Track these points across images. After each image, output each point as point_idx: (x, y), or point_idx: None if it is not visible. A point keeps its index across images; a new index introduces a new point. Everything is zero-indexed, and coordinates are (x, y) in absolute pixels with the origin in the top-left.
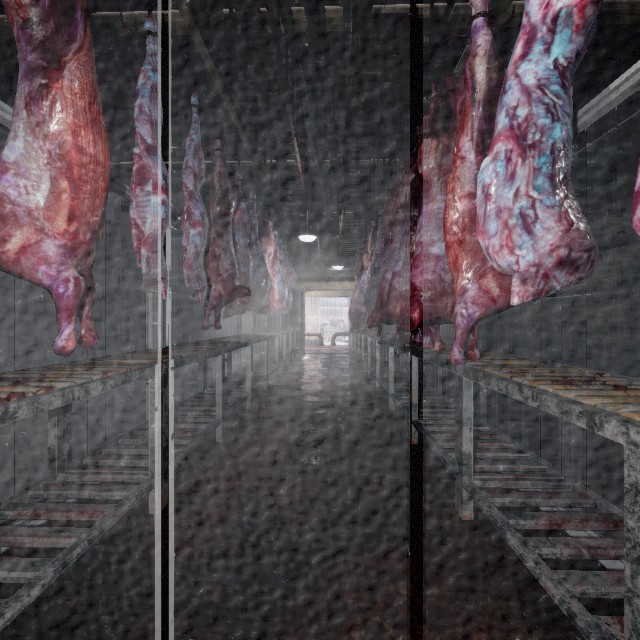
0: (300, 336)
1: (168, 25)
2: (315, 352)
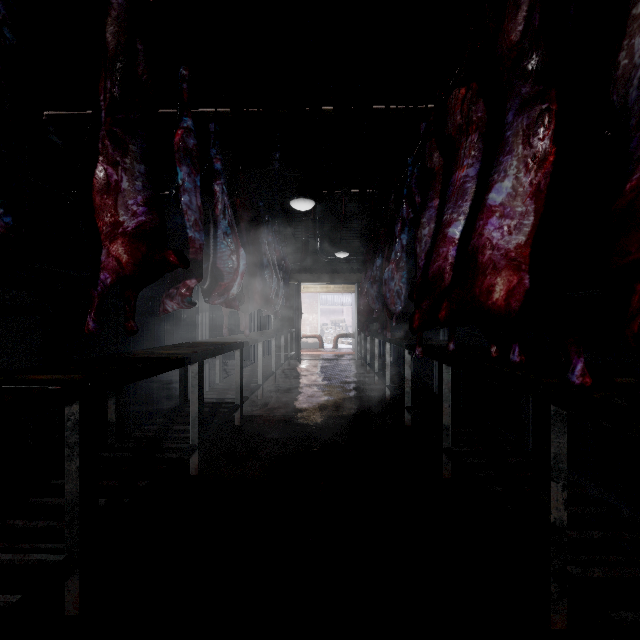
0: (296, 339)
1: None
2: (314, 357)
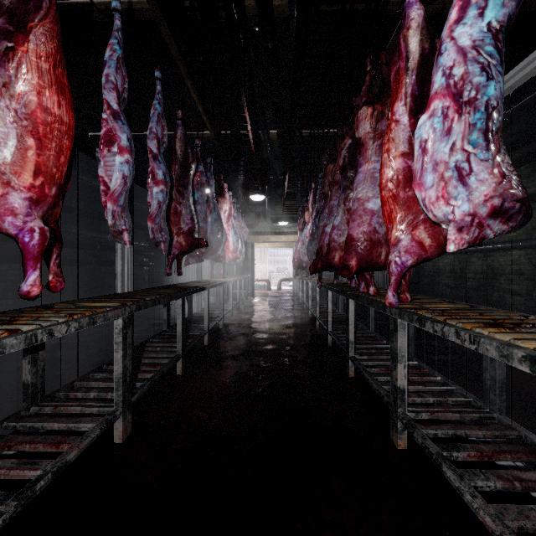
0: (251, 281)
1: (136, 11)
2: (264, 295)
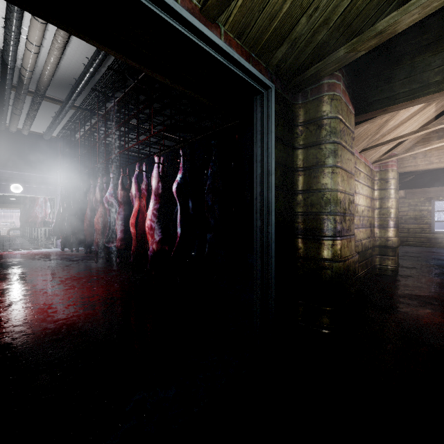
0: None
1: None
2: None
